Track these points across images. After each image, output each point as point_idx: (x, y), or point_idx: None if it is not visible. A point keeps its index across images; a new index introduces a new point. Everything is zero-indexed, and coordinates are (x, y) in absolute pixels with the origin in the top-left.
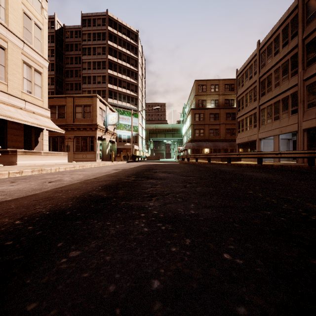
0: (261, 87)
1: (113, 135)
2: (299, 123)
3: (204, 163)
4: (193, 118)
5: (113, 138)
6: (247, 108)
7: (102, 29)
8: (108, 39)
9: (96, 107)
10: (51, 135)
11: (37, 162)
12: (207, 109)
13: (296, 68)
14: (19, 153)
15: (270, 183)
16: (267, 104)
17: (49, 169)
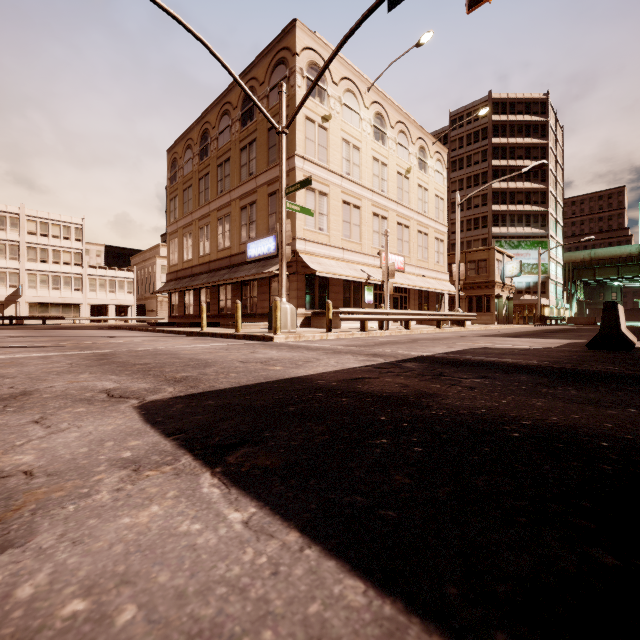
0: None
1: (510, 289)
2: None
3: None
4: None
5: (511, 293)
6: None
7: (482, 124)
8: (492, 135)
9: (493, 261)
10: None
11: None
12: None
13: None
14: None
15: None
16: None
17: (487, 327)
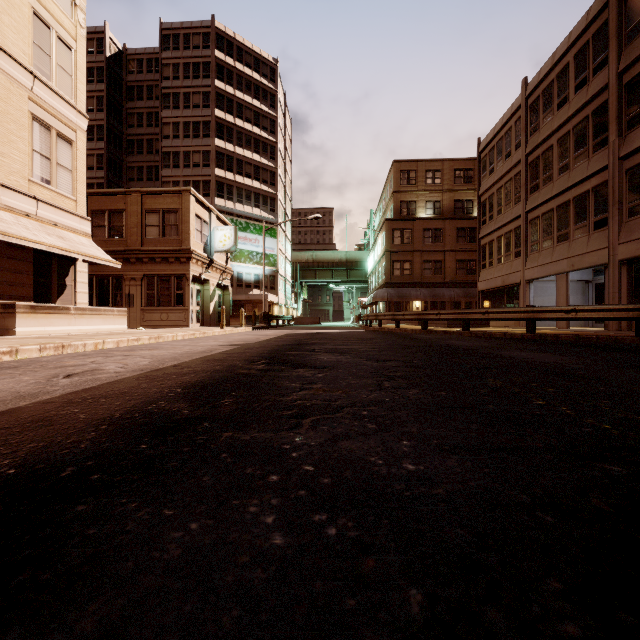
0: (531, 173)
1: (224, 273)
2: (612, 247)
3: (414, 330)
4: (390, 238)
5: (224, 278)
6: (501, 217)
7: (204, 56)
8: (216, 76)
9: (188, 215)
10: (95, 273)
11: (61, 328)
12: (418, 221)
13: (604, 135)
14: (19, 309)
15: (574, 379)
16: (542, 209)
17: (80, 344)
